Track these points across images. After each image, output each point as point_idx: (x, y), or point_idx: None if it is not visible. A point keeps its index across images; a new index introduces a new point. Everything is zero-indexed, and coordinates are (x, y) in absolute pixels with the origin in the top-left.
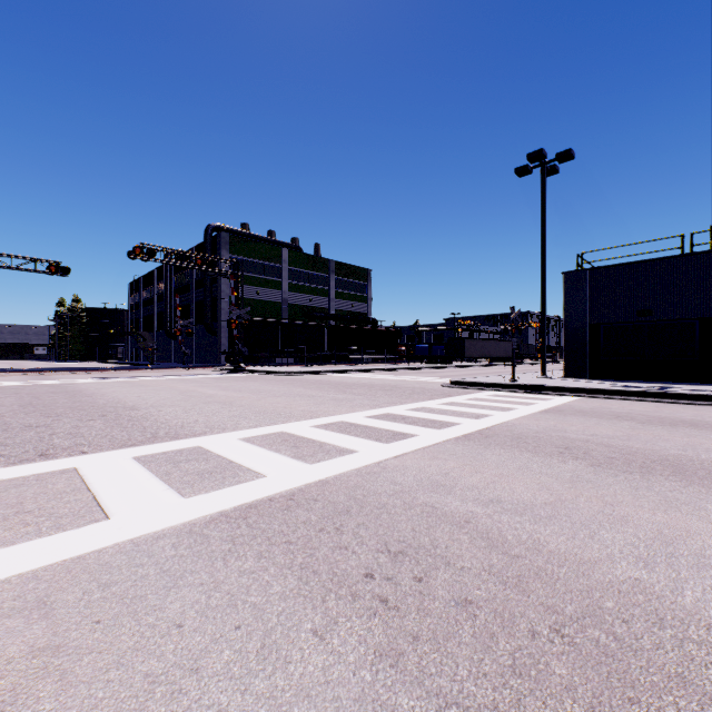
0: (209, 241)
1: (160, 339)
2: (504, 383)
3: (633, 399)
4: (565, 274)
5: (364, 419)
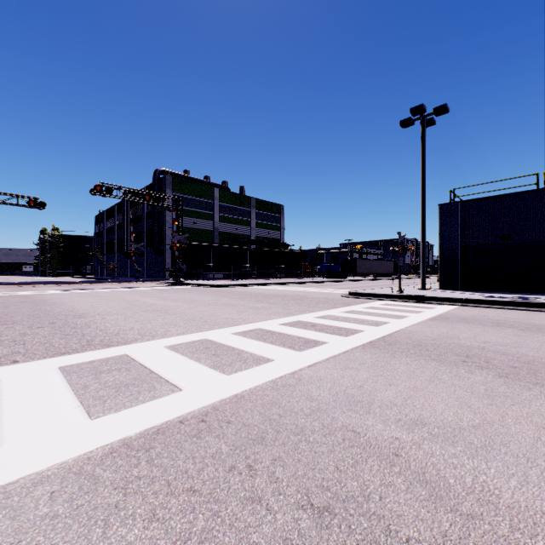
0: (157, 182)
1: (119, 259)
2: (393, 294)
3: (503, 308)
4: (441, 206)
5: (278, 327)
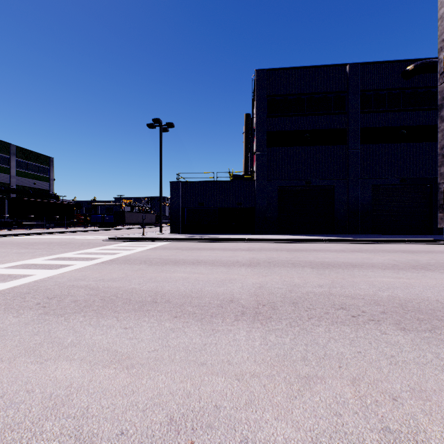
0: None
1: None
2: (138, 237)
3: (190, 242)
4: (171, 182)
5: (42, 261)
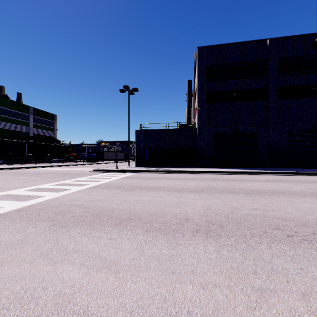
0: None
1: None
2: (113, 169)
3: (150, 173)
4: (136, 130)
5: (50, 186)
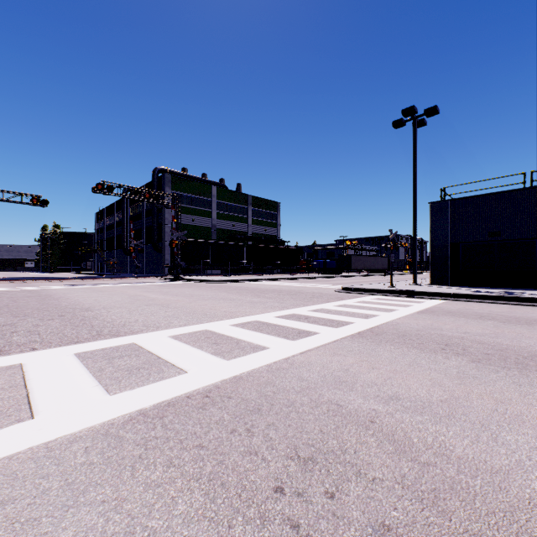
0: (156, 181)
1: (119, 256)
2: (385, 289)
3: (489, 302)
4: (431, 204)
5: (274, 319)
